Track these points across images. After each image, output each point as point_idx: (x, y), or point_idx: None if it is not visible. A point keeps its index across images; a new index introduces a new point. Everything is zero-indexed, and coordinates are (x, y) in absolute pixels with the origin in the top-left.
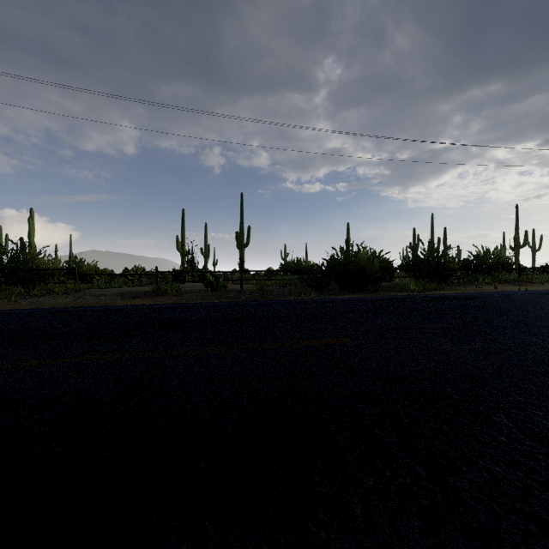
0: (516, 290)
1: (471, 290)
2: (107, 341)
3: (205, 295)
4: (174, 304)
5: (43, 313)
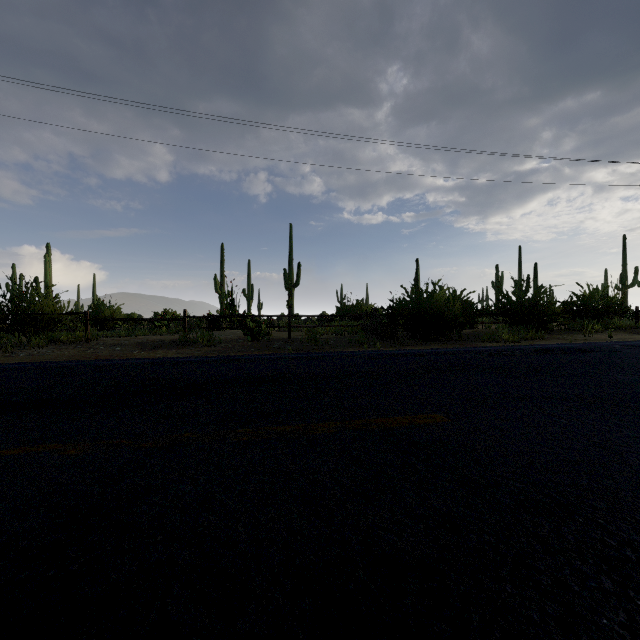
0: (639, 339)
1: (579, 339)
2: (88, 416)
3: (244, 345)
4: (202, 358)
5: (32, 369)
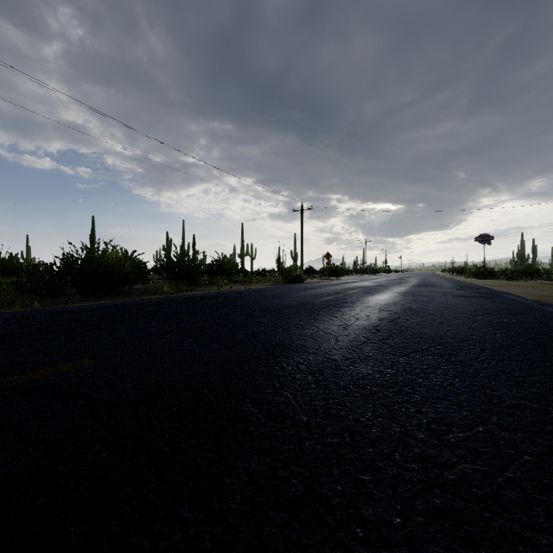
0: (244, 289)
1: (215, 290)
2: None
3: None
4: None
5: None
